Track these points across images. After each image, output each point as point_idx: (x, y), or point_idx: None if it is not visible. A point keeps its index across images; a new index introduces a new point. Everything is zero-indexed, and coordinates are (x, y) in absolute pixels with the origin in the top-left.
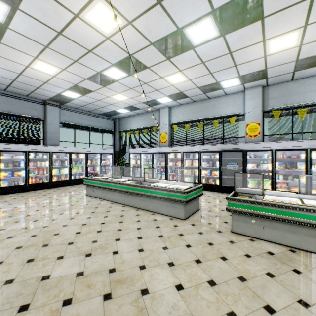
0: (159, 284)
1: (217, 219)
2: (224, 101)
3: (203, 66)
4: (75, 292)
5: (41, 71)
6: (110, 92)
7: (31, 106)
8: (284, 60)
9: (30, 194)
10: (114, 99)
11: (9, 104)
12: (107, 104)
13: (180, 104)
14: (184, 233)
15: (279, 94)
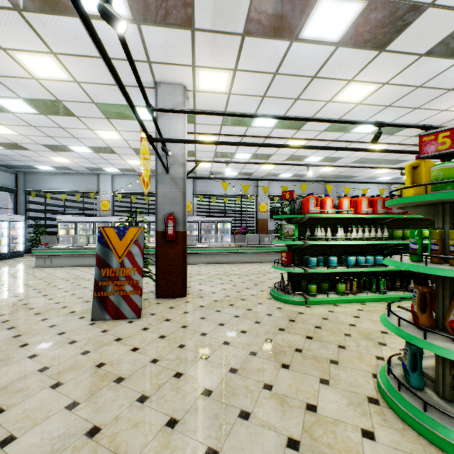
0: None
1: None
2: None
3: None
4: None
5: None
6: (55, 155)
7: None
8: (205, 170)
9: None
10: (50, 159)
11: None
12: (32, 160)
13: (125, 174)
14: None
15: (202, 184)
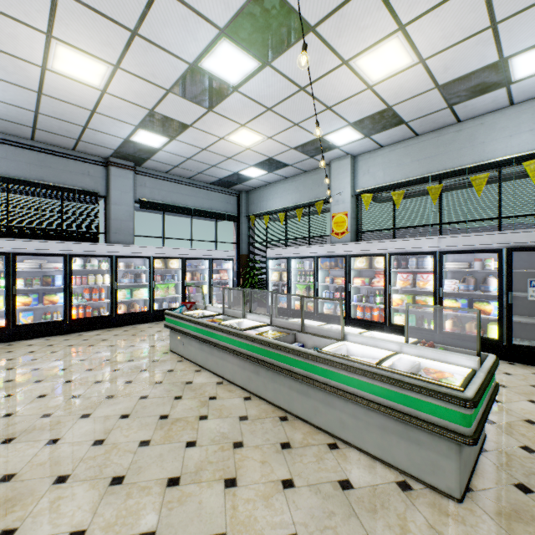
0: None
1: None
2: (505, 123)
3: None
4: None
5: (74, 80)
6: (225, 124)
7: (82, 170)
8: None
9: (68, 341)
10: (235, 145)
11: (41, 166)
12: (222, 158)
13: (379, 146)
14: None
15: None
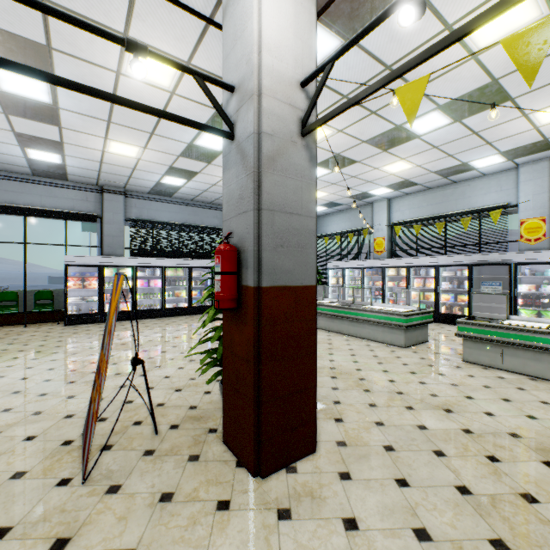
0: (374, 378)
1: (450, 351)
2: (482, 186)
3: (436, 151)
4: None
5: None
6: None
7: (213, 215)
8: None
9: (219, 315)
10: None
11: (194, 215)
12: None
13: (406, 194)
14: (402, 357)
15: None
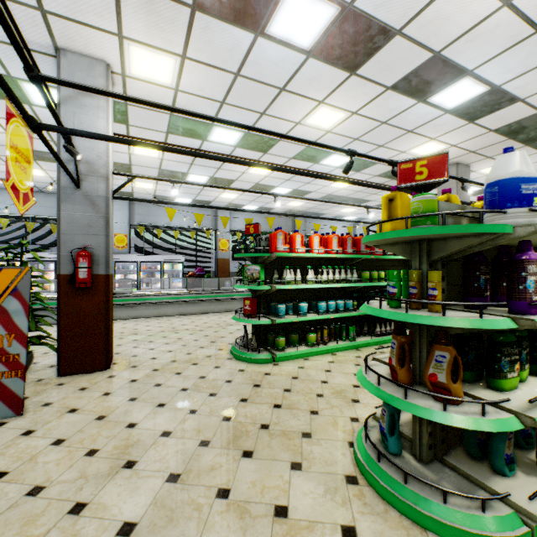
0: None
1: None
2: None
3: None
4: (30, 349)
5: None
6: None
7: None
8: (146, 192)
9: None
10: None
11: None
12: None
13: None
14: None
15: (143, 211)
